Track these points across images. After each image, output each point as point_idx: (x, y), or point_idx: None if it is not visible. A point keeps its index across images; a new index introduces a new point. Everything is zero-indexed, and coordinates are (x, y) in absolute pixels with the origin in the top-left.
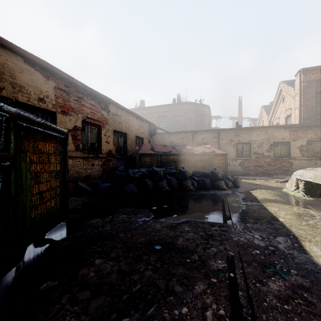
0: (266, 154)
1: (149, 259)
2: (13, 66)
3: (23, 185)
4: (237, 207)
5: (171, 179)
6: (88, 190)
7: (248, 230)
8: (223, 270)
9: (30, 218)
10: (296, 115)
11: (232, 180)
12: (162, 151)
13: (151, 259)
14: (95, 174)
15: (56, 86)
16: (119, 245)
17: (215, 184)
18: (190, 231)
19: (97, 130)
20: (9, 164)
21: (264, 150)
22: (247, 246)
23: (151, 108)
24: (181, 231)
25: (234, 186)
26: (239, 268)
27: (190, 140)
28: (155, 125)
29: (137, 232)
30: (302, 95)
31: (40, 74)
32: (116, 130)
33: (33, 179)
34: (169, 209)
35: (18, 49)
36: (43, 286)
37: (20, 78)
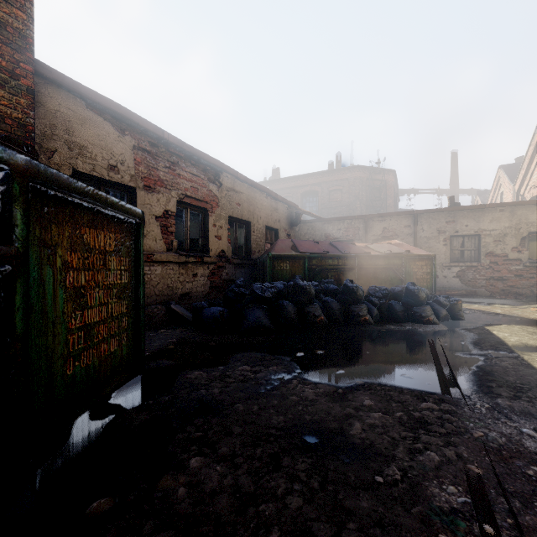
0: (512, 255)
1: (294, 465)
2: (70, 114)
3: (48, 312)
4: (467, 361)
5: (330, 301)
6: (186, 318)
7: (501, 414)
8: (465, 512)
9: (65, 378)
10: None
11: (447, 306)
12: (312, 251)
13: (299, 467)
14: (197, 291)
15: (137, 145)
16: (236, 429)
17: (413, 312)
18: (374, 408)
19: (201, 217)
20: (11, 269)
21: (508, 249)
22: (508, 454)
23: (290, 179)
24: (357, 406)
25: (451, 316)
26: (503, 512)
27: (361, 231)
28: (298, 207)
29: (270, 404)
30: None
31: (112, 126)
32: (232, 217)
33: (72, 301)
34: (328, 358)
35: (77, 87)
36: (91, 506)
37: (80, 134)
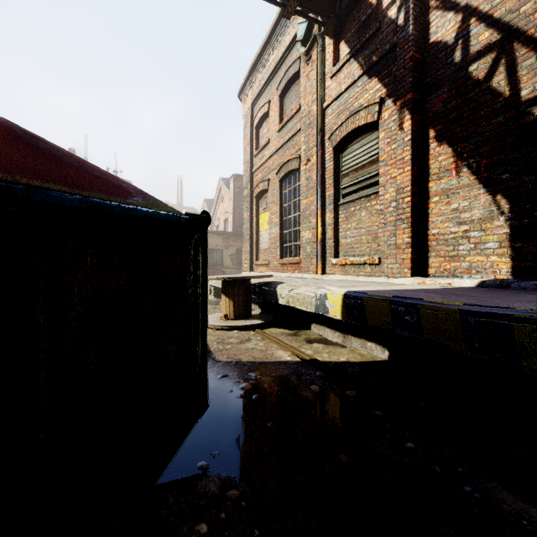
0: None
1: None
2: None
3: None
4: None
5: None
6: None
7: None
8: None
9: None
10: (231, 221)
11: None
12: None
13: None
14: None
15: None
16: None
17: None
18: None
19: None
20: None
21: None
22: None
23: None
24: None
25: None
26: None
27: None
28: None
29: None
30: (235, 201)
31: None
32: None
33: None
34: None
35: None
36: None
37: None
